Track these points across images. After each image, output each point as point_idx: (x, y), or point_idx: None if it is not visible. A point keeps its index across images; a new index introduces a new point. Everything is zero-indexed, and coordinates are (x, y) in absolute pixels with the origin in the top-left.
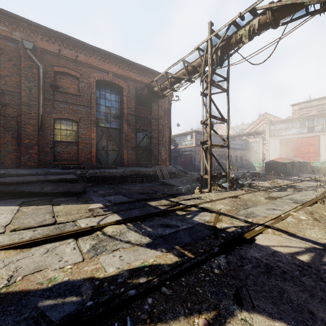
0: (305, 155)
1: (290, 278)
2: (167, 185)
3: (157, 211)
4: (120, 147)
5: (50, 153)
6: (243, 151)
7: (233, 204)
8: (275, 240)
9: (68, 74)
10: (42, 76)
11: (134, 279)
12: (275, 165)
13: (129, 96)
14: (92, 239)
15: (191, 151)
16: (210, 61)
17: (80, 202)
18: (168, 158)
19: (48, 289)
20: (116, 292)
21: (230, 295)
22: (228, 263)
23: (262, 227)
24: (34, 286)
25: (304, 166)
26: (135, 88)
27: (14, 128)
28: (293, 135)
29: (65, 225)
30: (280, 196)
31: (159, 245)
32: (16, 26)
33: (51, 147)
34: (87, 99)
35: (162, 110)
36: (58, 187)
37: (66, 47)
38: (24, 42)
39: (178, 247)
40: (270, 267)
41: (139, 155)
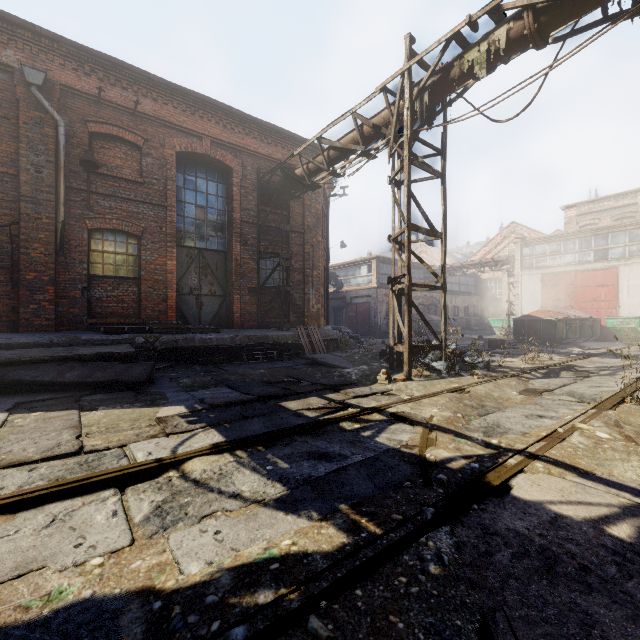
0: (591, 305)
1: (600, 585)
2: (321, 366)
3: (300, 422)
4: (227, 290)
5: (81, 300)
6: (469, 297)
7: (456, 405)
8: (553, 487)
9: (119, 138)
10: (64, 142)
11: (246, 596)
12: (533, 324)
13: (244, 185)
14: (158, 489)
15: (368, 297)
16: (409, 115)
17: (140, 404)
18: (323, 310)
19: (39, 623)
20: (201, 633)
21: (470, 635)
22: (459, 547)
23: (522, 459)
24: (8, 616)
25: (589, 326)
26: (256, 171)
27: (4, 249)
28: (568, 266)
29: (103, 457)
30: (549, 389)
31: (303, 503)
32: (9, 37)
33: (84, 288)
34: (159, 190)
35: (312, 214)
36: (95, 371)
37: (116, 83)
38: (25, 71)
39: (345, 507)
40: (551, 556)
41: (266, 304)
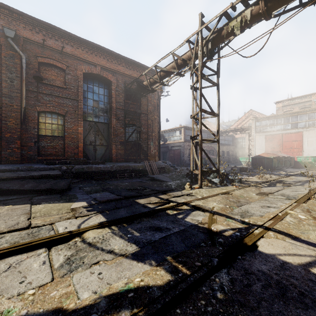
0: (289, 150)
1: (312, 304)
2: (156, 181)
3: (145, 210)
4: (109, 142)
5: (34, 147)
6: (229, 146)
7: (225, 201)
8: (279, 246)
9: (53, 65)
10: (25, 67)
11: (114, 314)
12: (261, 160)
13: (117, 90)
14: (69, 248)
15: (180, 146)
16: (201, 54)
17: (63, 201)
18: (157, 153)
19: None
20: None
21: None
22: (233, 282)
23: (262, 230)
24: None
25: (289, 161)
26: (124, 82)
27: None
28: (278, 131)
29: (41, 230)
30: (271, 192)
31: (147, 256)
32: None
33: (35, 141)
34: (74, 92)
35: (152, 105)
36: (40, 184)
37: (52, 37)
38: (4, 30)
39: (169, 258)
40: (283, 287)
41: (128, 150)
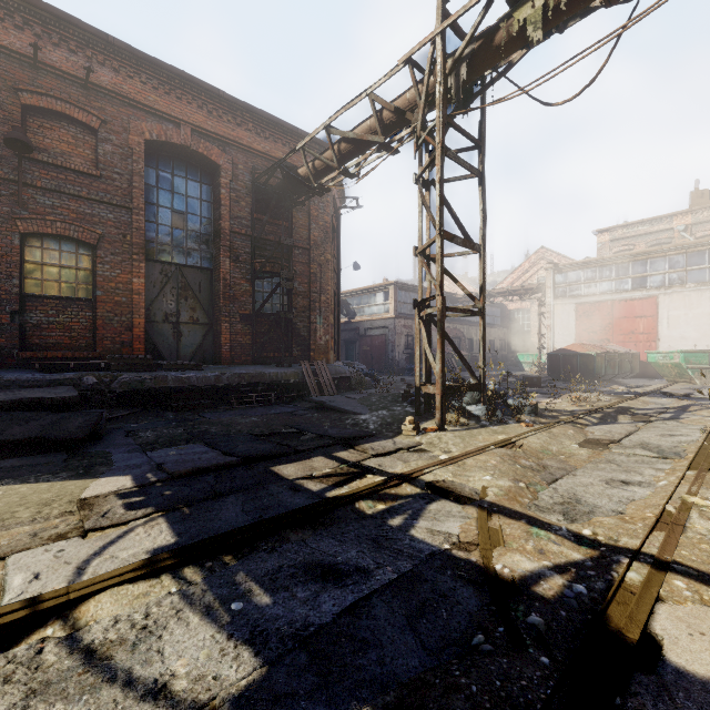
0: (629, 338)
1: None
2: (330, 411)
3: (297, 502)
4: (214, 316)
5: (10, 327)
6: (495, 330)
7: (512, 468)
8: None
9: (65, 117)
10: None
11: None
12: (569, 359)
13: (235, 187)
14: (3, 680)
15: (385, 328)
16: (442, 92)
17: (68, 474)
18: (333, 343)
19: None
20: None
21: None
22: None
23: (648, 572)
24: None
25: (628, 361)
26: (250, 171)
27: None
28: (604, 294)
29: None
30: (614, 439)
31: (289, 709)
32: None
33: (14, 312)
34: (122, 187)
35: (319, 227)
36: (10, 424)
37: (60, 43)
38: None
39: None
40: None
41: (262, 335)
